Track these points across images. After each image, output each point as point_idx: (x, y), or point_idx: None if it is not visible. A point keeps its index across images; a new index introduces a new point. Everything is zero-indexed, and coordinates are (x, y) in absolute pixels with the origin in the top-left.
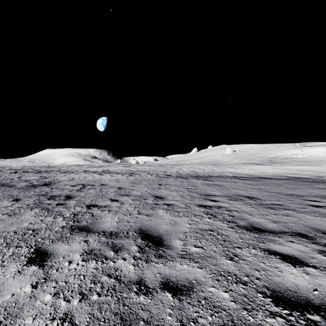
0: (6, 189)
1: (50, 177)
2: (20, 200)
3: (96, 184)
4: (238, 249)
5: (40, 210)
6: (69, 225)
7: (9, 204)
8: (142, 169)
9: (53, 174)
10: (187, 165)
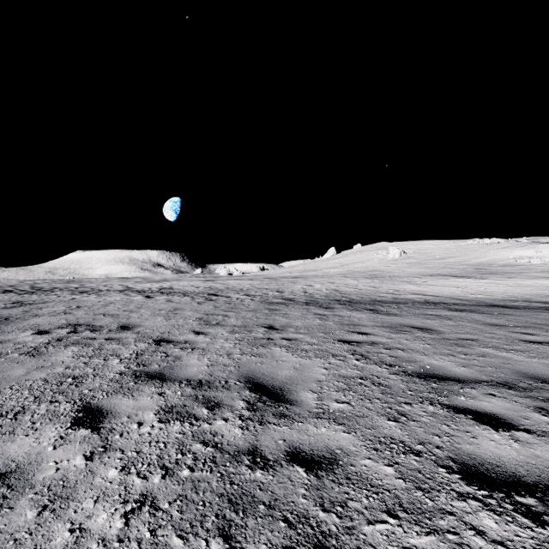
0: None
1: (35, 302)
2: None
3: (110, 324)
4: None
5: None
6: None
7: None
8: (237, 285)
9: (50, 297)
10: (320, 278)
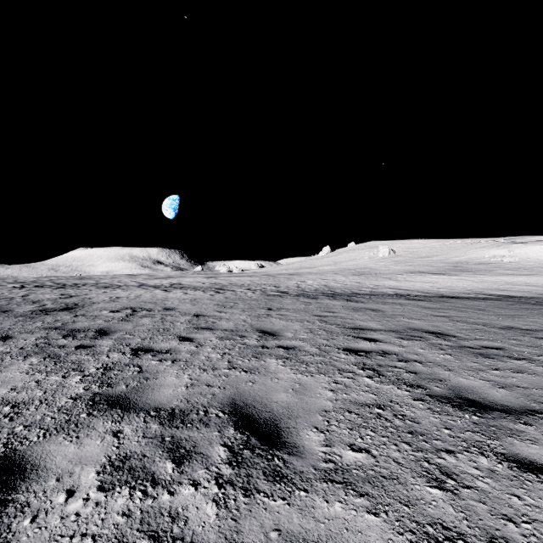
0: None
1: (79, 294)
2: (10, 338)
3: (155, 307)
4: (447, 455)
5: (42, 358)
6: (89, 394)
7: None
8: (238, 281)
9: (85, 291)
10: (313, 275)
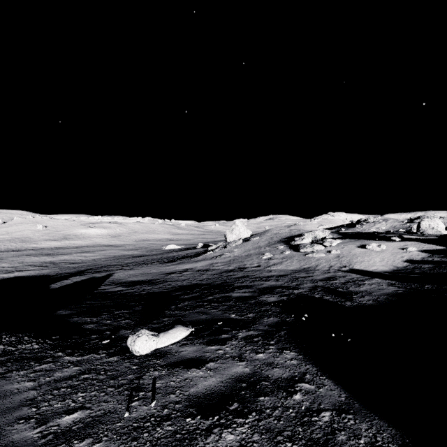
0: None
1: None
2: None
3: None
4: (23, 256)
5: None
6: None
7: None
8: None
9: None
10: None
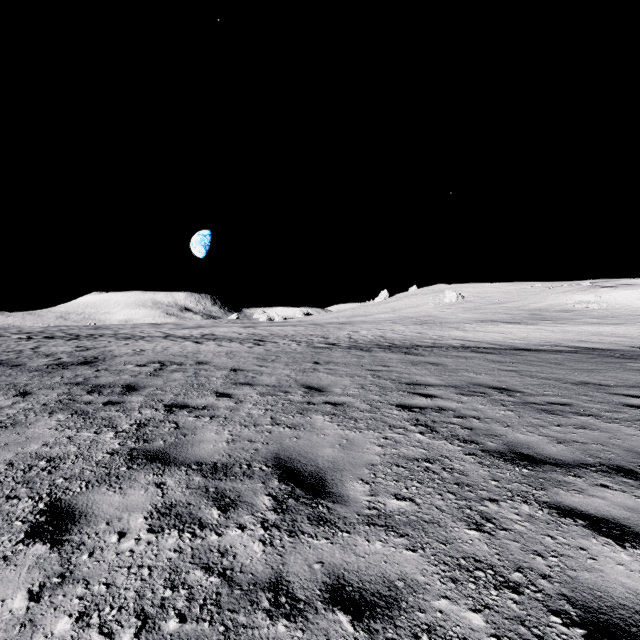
0: (6, 372)
1: (97, 347)
2: (30, 394)
3: (187, 361)
4: (490, 503)
5: (69, 415)
6: (125, 449)
7: (7, 402)
8: (281, 332)
9: (103, 343)
10: (368, 324)
